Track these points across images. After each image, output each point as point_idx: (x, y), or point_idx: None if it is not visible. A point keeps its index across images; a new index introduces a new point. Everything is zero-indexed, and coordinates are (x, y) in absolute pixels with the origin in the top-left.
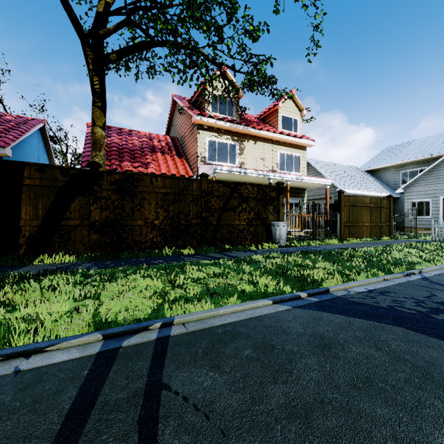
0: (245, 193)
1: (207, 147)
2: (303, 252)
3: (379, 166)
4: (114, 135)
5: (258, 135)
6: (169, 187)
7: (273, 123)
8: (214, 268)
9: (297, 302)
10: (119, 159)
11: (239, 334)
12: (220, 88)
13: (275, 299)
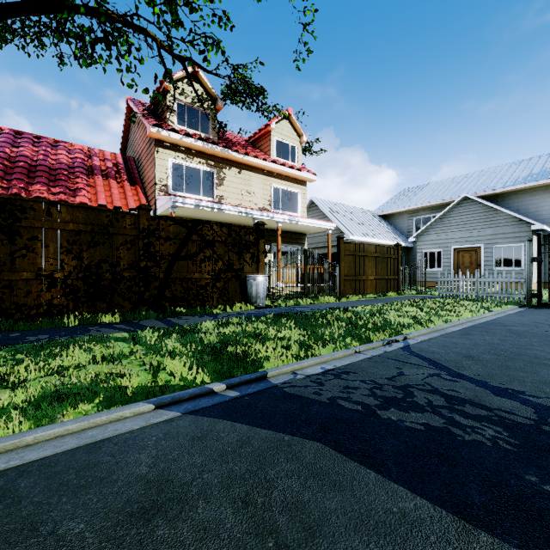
0: (210, 235)
1: (169, 172)
2: (278, 314)
3: (392, 211)
4: (24, 145)
5: (243, 162)
6: (83, 222)
7: (265, 149)
8: (117, 347)
9: (200, 402)
10: (27, 181)
11: (1, 498)
12: (189, 93)
13: (162, 400)
